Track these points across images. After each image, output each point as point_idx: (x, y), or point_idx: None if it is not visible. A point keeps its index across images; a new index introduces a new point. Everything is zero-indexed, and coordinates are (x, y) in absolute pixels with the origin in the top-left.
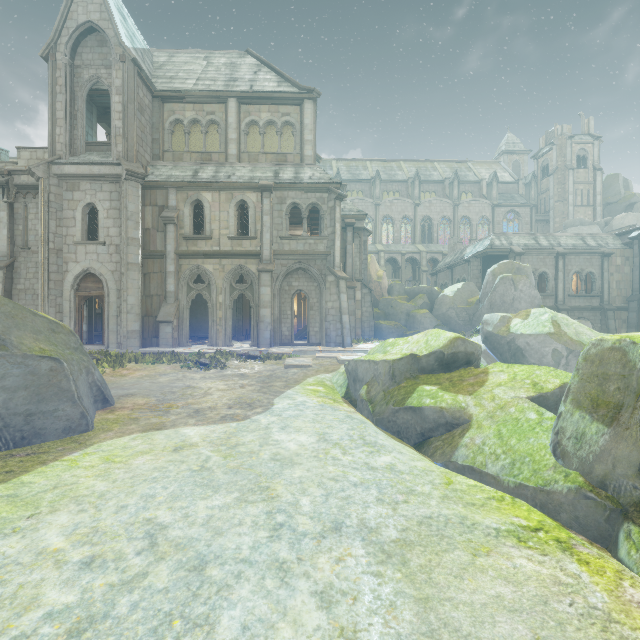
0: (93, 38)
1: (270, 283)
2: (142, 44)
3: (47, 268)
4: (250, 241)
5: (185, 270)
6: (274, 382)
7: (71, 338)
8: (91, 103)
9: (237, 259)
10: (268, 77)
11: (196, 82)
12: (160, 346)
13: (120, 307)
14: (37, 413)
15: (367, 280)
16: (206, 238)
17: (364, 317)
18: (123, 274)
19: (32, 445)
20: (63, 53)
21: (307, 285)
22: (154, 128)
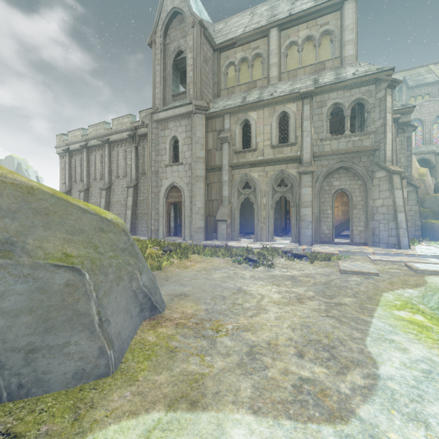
0: (176, 20)
1: (311, 184)
2: (207, 19)
3: (150, 184)
4: (290, 147)
5: (236, 178)
6: (339, 296)
7: (121, 237)
8: (176, 70)
9: (278, 165)
10: (305, 1)
11: (244, 29)
12: (218, 239)
13: (191, 209)
14: (42, 348)
15: (411, 177)
16: (252, 150)
17: (407, 216)
18: (193, 185)
19: (30, 397)
20: (159, 37)
21: (349, 184)
22: (214, 74)
